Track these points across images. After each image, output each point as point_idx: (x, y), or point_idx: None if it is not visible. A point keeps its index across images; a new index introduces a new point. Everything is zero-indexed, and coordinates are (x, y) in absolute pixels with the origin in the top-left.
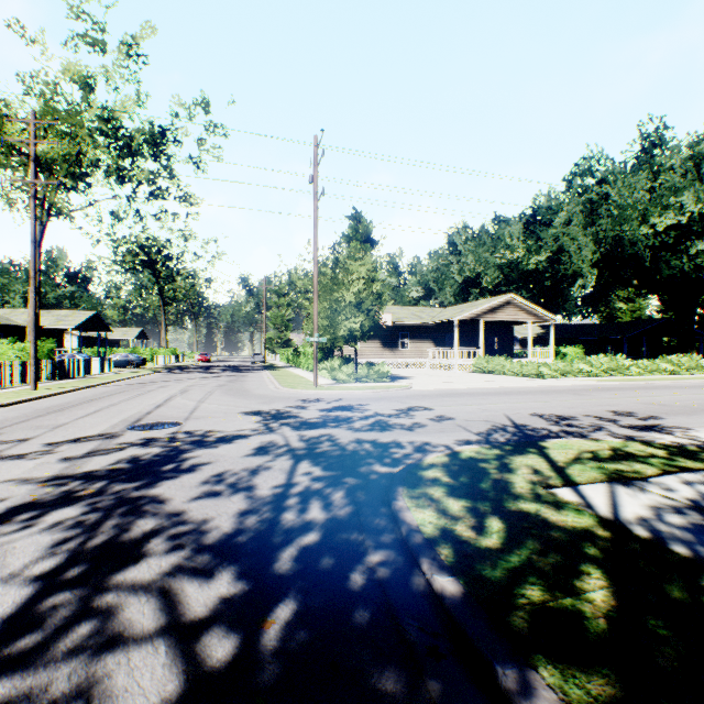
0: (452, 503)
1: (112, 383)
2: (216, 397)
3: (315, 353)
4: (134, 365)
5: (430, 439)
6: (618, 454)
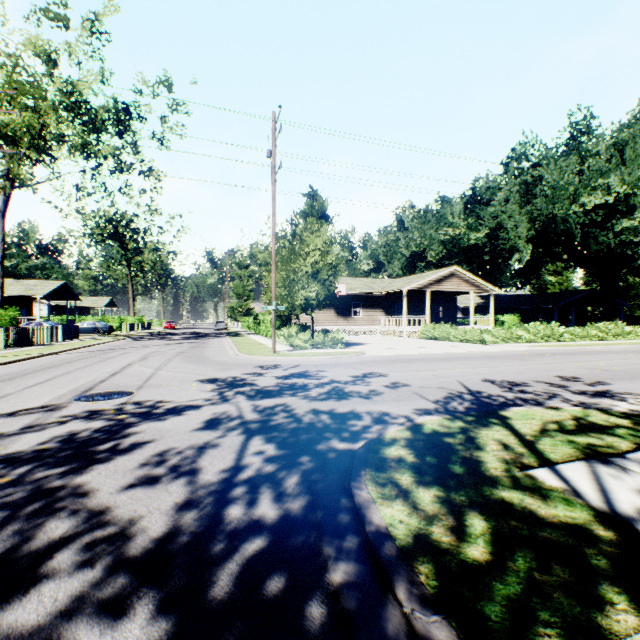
0: (423, 491)
1: (75, 350)
2: (174, 364)
3: (273, 321)
4: (101, 332)
5: (388, 408)
6: (584, 425)
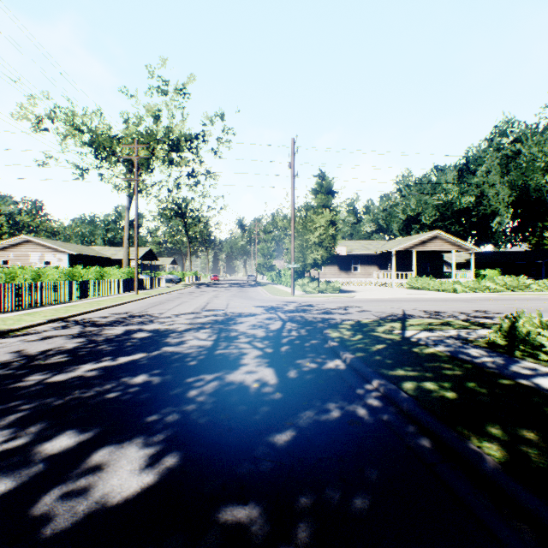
0: (347, 332)
1: (171, 292)
2: (235, 300)
3: (292, 274)
4: (174, 282)
5: (351, 318)
6: (442, 324)
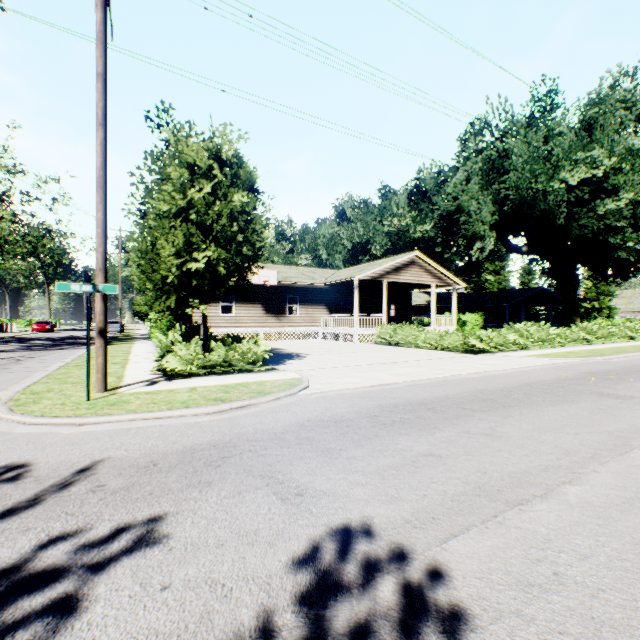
0: None
1: None
2: None
3: (97, 320)
4: None
5: None
6: None
